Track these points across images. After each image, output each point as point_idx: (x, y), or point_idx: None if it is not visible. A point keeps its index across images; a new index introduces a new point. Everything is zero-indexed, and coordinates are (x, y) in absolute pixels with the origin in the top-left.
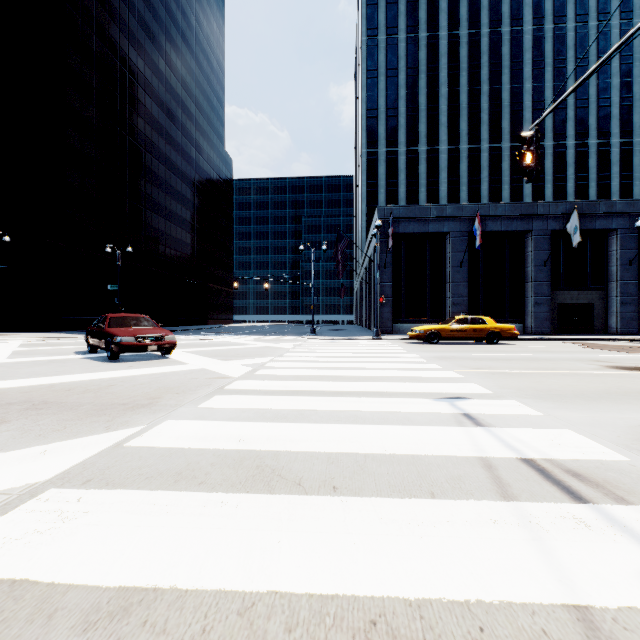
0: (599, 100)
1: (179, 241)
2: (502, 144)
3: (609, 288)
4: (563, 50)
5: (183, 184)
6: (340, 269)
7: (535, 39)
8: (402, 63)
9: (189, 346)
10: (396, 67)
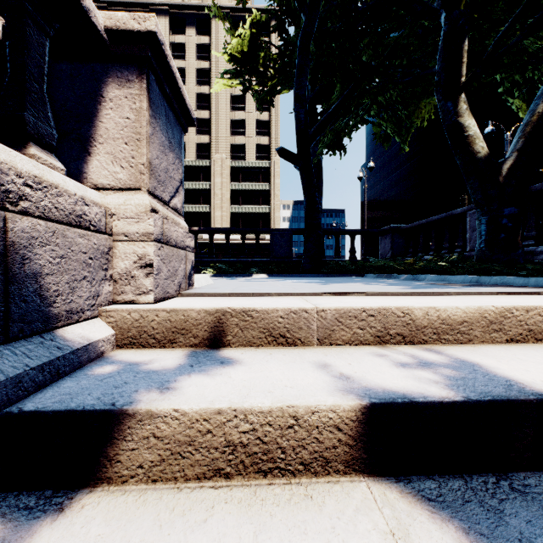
0: None
1: None
2: None
3: None
4: None
5: None
6: None
7: None
8: None
9: None
10: None
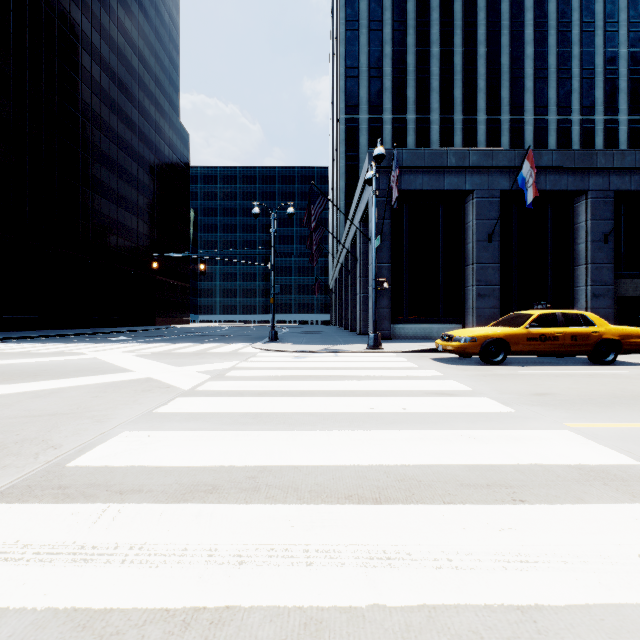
0: (606, 71)
1: (114, 221)
2: (501, 116)
3: None
4: (568, 12)
5: (120, 151)
6: (314, 249)
7: None
8: (387, 15)
9: None
10: (380, 19)
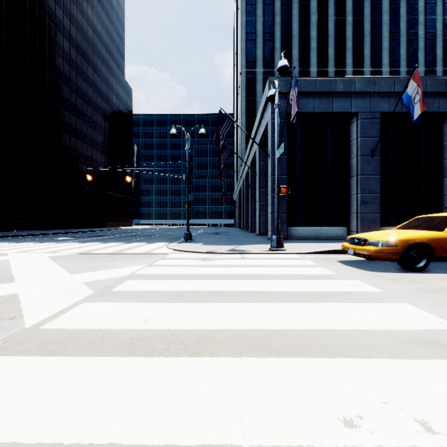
0: (445, 33)
1: (73, 150)
2: (364, 68)
3: None
4: None
5: (78, 98)
6: (222, 166)
7: None
8: None
9: None
10: None
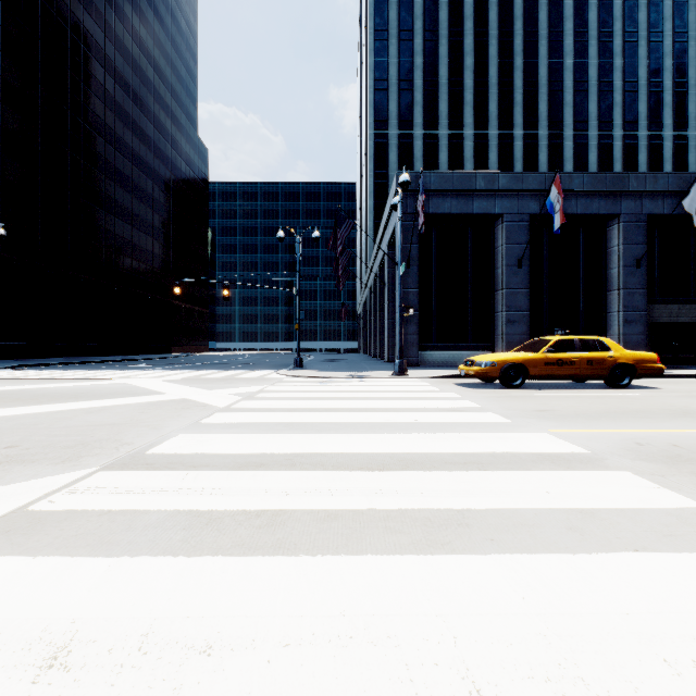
0: (650, 84)
1: (128, 243)
2: (539, 131)
3: None
4: (609, 21)
5: (134, 168)
6: (340, 273)
7: (577, 5)
8: (418, 24)
9: None
10: (411, 28)
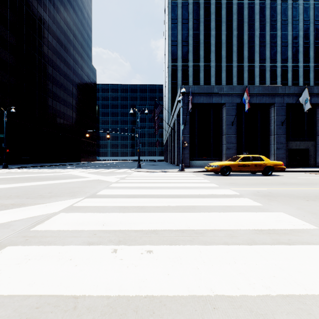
0: (293, 43)
1: (62, 113)
2: (244, 64)
3: (317, 139)
4: (275, 15)
5: (65, 80)
6: (156, 127)
7: (261, 8)
8: (190, 16)
9: (27, 180)
10: (187, 18)
